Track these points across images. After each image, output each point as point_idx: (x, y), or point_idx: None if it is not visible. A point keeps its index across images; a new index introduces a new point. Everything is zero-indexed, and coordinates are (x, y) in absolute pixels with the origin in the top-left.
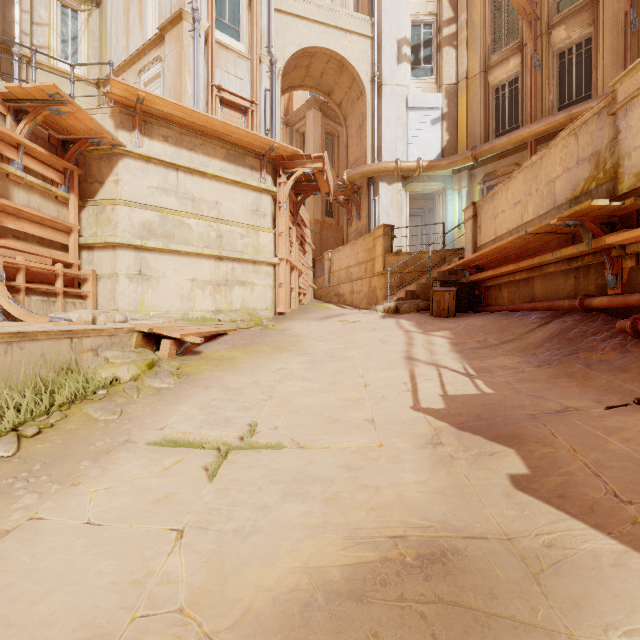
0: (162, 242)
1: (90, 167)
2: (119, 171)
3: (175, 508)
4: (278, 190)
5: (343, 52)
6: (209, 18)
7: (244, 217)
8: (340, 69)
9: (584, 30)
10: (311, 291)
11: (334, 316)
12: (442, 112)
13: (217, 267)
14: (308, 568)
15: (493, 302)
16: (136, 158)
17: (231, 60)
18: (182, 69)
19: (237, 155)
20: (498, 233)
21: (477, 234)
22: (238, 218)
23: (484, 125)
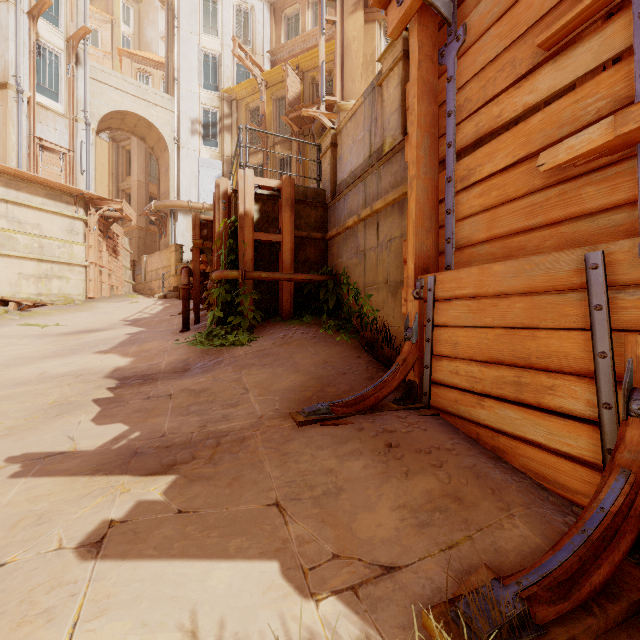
0: None
1: None
2: None
3: (32, 330)
4: (89, 218)
5: (150, 118)
6: (31, 88)
7: (61, 235)
8: (149, 127)
9: (288, 152)
10: (129, 285)
11: (129, 300)
12: (223, 173)
13: (39, 266)
14: (66, 331)
15: None
16: None
17: (51, 117)
18: (7, 123)
19: (55, 194)
20: None
21: None
22: (56, 235)
23: None
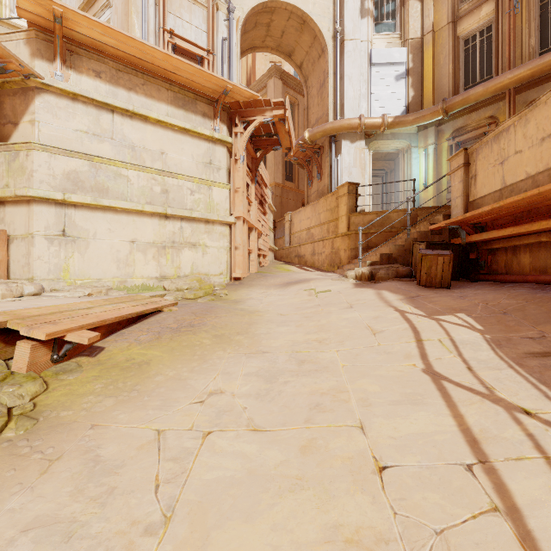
0: (91, 196)
1: (2, 105)
2: (36, 109)
3: None
4: (234, 141)
5: (304, 7)
6: None
7: (195, 170)
8: (301, 26)
9: None
10: (272, 252)
11: (297, 282)
12: (407, 67)
13: (162, 227)
14: None
15: (501, 269)
16: (59, 94)
17: (185, 6)
18: (129, 9)
19: (186, 99)
20: (508, 181)
21: (470, 185)
22: (188, 171)
23: (452, 78)
